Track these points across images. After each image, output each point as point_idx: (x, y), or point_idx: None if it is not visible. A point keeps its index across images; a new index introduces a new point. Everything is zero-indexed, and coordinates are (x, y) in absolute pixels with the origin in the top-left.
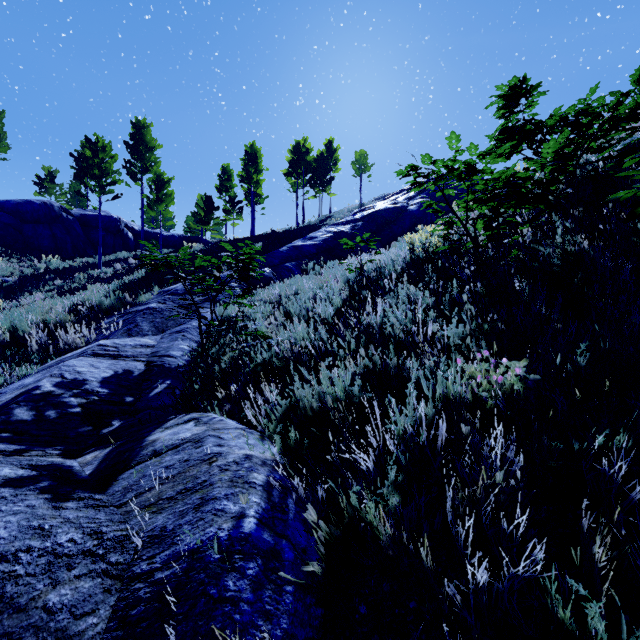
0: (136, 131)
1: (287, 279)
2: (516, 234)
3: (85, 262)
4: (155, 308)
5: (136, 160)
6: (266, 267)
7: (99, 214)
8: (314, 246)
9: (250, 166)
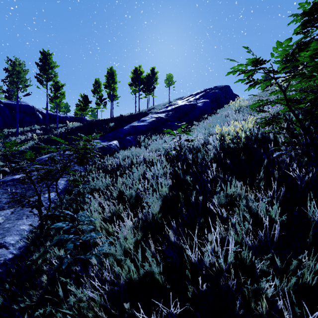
0: (43, 57)
1: (128, 147)
2: (314, 130)
3: (10, 131)
4: (19, 179)
5: (43, 73)
6: (114, 139)
7: (17, 104)
8: (144, 126)
9: (110, 79)
